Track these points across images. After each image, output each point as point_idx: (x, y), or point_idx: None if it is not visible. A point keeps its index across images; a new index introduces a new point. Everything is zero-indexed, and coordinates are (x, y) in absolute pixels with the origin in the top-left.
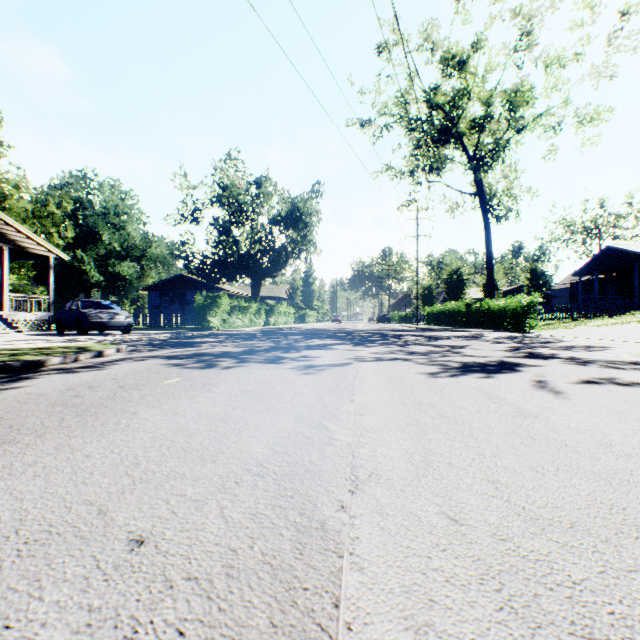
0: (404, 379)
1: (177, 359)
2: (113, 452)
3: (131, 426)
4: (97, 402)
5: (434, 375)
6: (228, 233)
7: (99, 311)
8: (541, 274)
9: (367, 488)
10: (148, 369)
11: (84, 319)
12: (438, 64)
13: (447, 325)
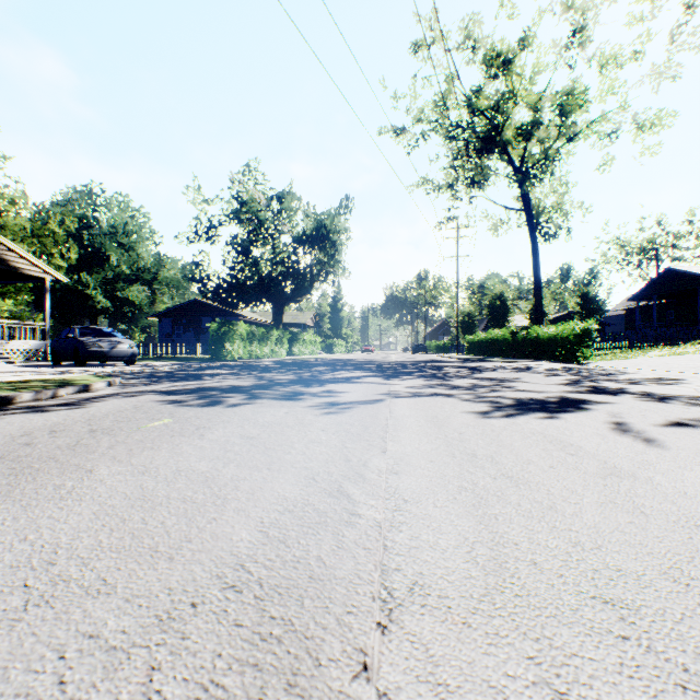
0: (449, 420)
1: (176, 395)
2: (25, 540)
3: (75, 492)
4: (49, 453)
5: (485, 415)
6: (247, 253)
7: (99, 339)
8: (593, 299)
9: (408, 619)
10: (136, 407)
11: (81, 348)
12: (480, 64)
13: (490, 355)
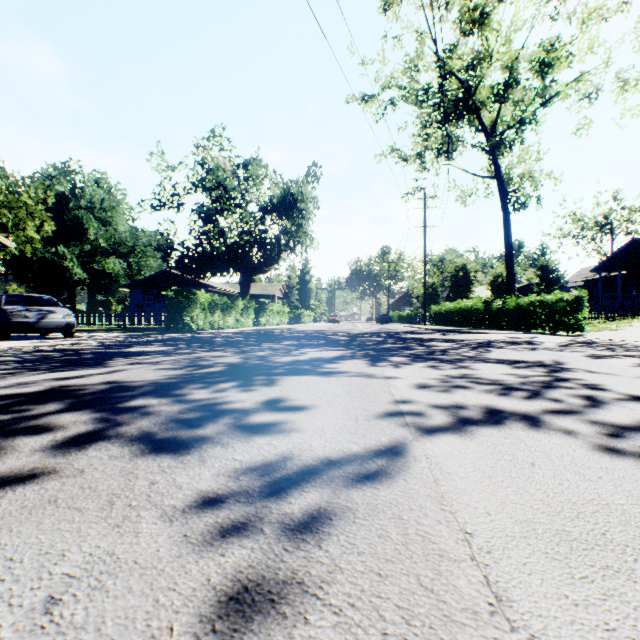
0: None
1: None
2: None
3: None
4: None
5: None
6: (212, 221)
7: (27, 308)
8: (552, 271)
9: None
10: None
11: (3, 318)
12: (454, 22)
13: (459, 326)
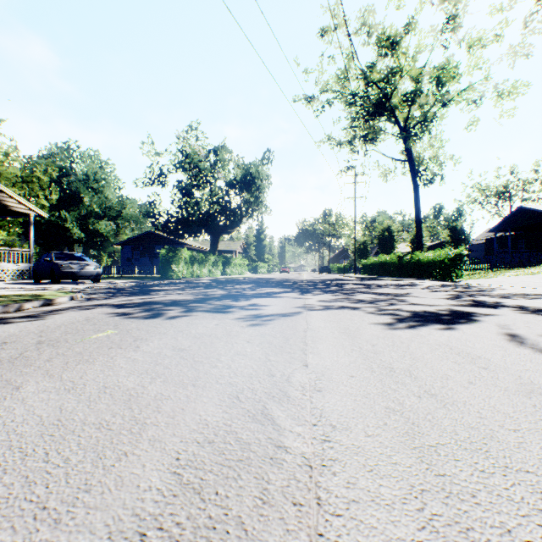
0: (360, 332)
1: (125, 308)
2: None
3: None
4: None
5: (391, 327)
6: (190, 195)
7: (70, 262)
8: (460, 231)
9: None
10: (88, 319)
11: (56, 269)
12: (374, 45)
13: (381, 275)
